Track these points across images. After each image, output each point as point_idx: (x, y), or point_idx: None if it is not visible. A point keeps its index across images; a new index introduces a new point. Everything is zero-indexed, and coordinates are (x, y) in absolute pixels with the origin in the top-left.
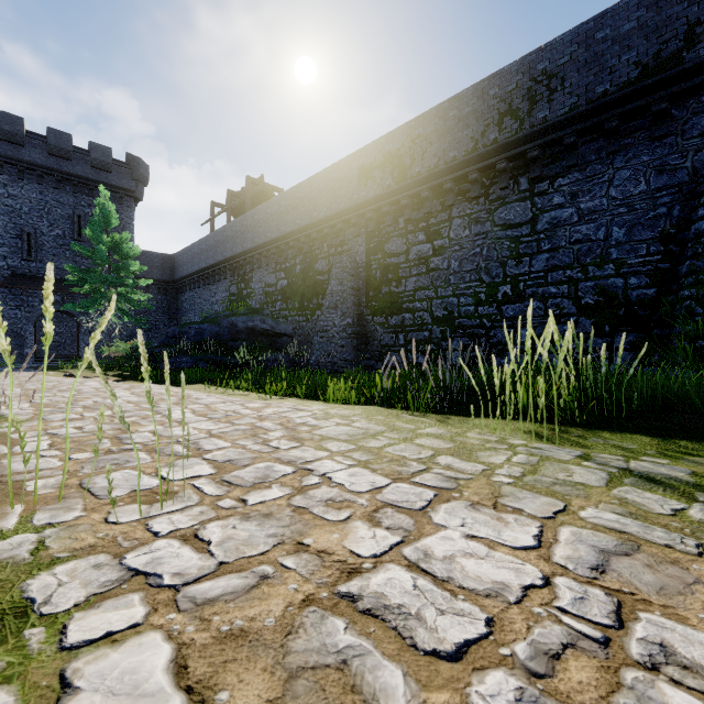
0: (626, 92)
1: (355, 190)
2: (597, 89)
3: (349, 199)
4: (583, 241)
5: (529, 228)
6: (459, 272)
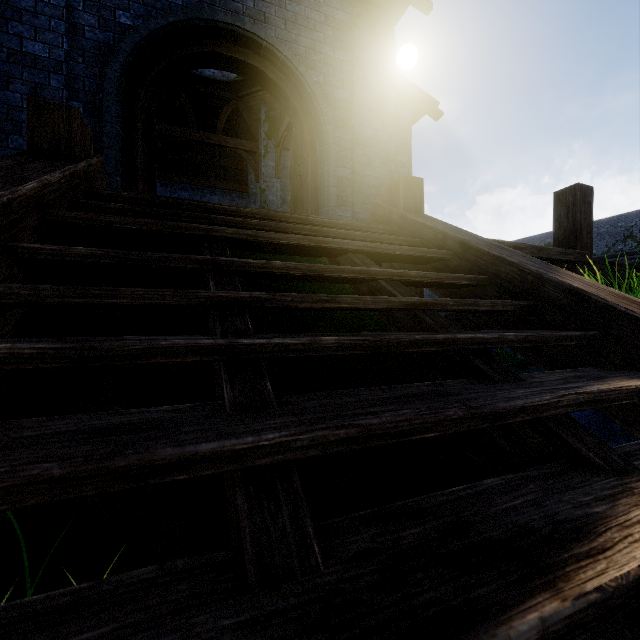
0: None
1: None
2: None
3: None
4: None
5: None
6: None
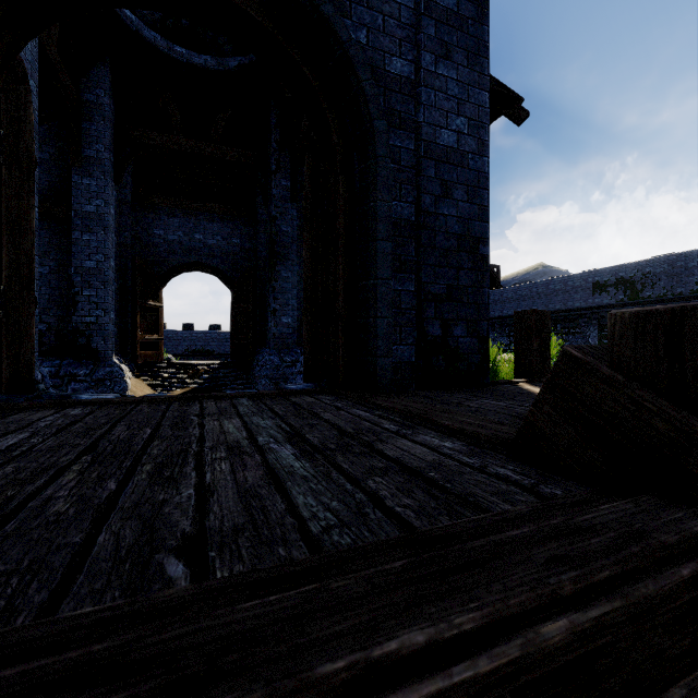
0: None
1: (590, 297)
2: None
3: (584, 302)
4: None
5: None
6: None
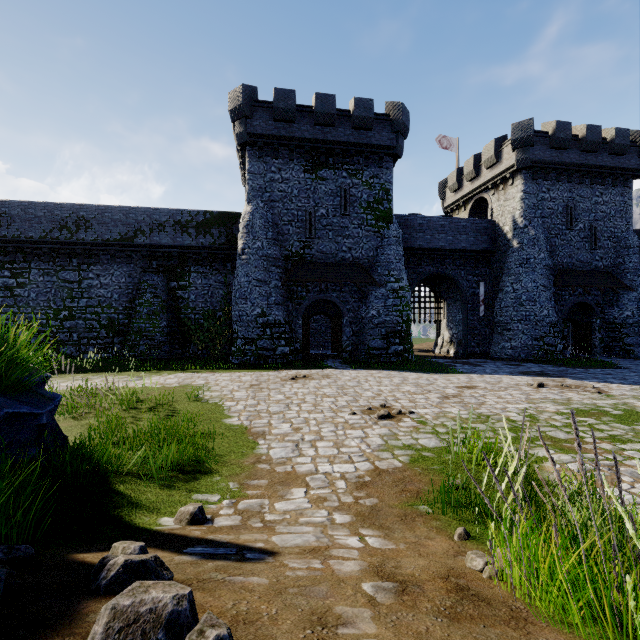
0: (116, 243)
1: None
2: (106, 236)
3: None
4: (103, 296)
5: (78, 285)
6: (36, 300)
